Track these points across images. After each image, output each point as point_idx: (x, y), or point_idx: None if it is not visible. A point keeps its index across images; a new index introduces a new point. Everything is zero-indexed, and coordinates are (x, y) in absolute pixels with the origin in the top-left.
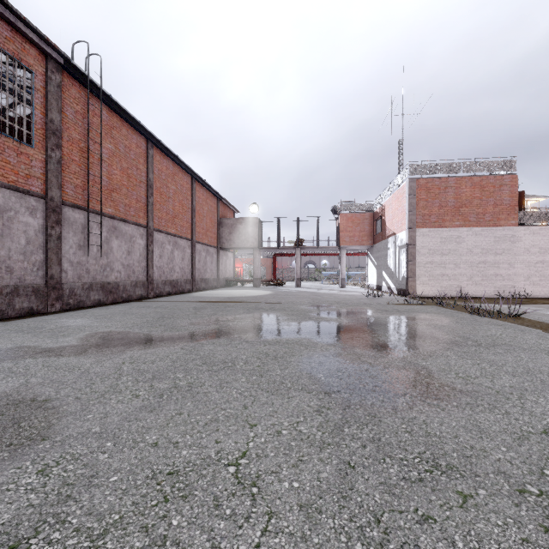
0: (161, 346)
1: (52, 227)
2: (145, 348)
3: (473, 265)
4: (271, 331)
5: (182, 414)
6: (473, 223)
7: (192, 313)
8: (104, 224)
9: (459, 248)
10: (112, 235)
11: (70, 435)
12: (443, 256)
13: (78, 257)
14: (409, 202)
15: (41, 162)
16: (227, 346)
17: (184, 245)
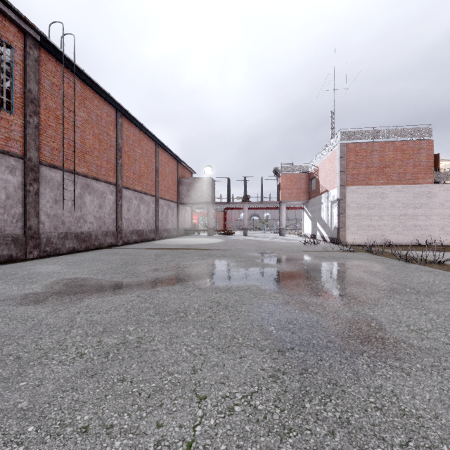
0: (119, 293)
1: (30, 184)
2: (103, 296)
3: (395, 217)
4: (222, 278)
5: (124, 381)
6: (395, 181)
7: (153, 260)
8: (78, 182)
9: (383, 202)
10: (85, 191)
11: None
12: (370, 210)
13: (54, 210)
14: (340, 163)
15: (20, 127)
16: (181, 294)
17: (148, 200)
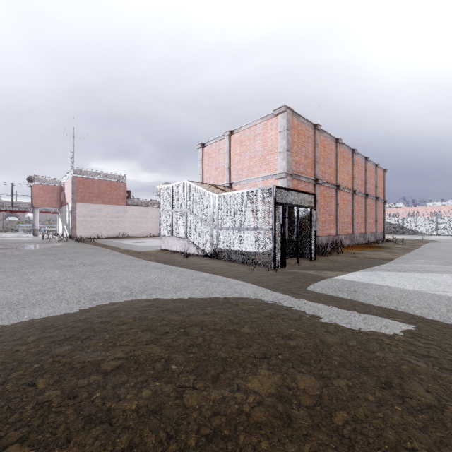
0: None
1: None
2: None
3: (107, 222)
4: None
5: None
6: (107, 202)
7: None
8: None
9: (100, 214)
10: None
11: None
12: (92, 218)
13: None
14: (73, 188)
15: None
16: None
17: None
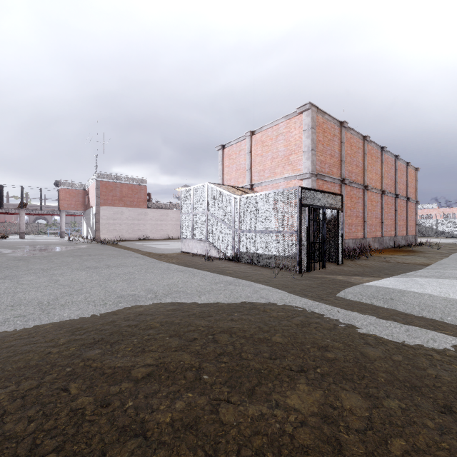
0: None
1: None
2: None
3: (128, 225)
4: None
5: None
6: (129, 205)
7: None
8: None
9: (122, 217)
10: None
11: None
12: (115, 221)
13: None
14: (96, 192)
15: None
16: None
17: None
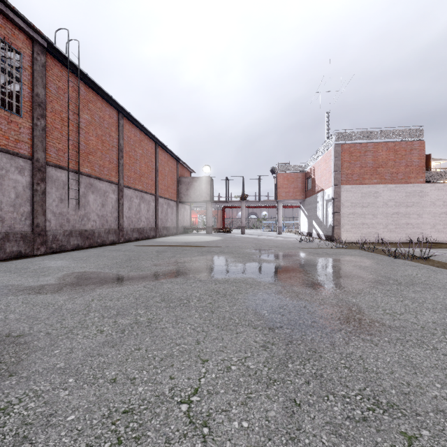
0: (127, 284)
1: (38, 184)
2: (112, 287)
3: (388, 215)
4: (221, 271)
5: (140, 349)
6: (388, 181)
7: (155, 256)
8: (82, 181)
9: (376, 201)
10: (89, 190)
11: (36, 370)
12: (363, 208)
13: (60, 209)
14: (335, 163)
15: (28, 129)
16: (183, 285)
17: (149, 199)
